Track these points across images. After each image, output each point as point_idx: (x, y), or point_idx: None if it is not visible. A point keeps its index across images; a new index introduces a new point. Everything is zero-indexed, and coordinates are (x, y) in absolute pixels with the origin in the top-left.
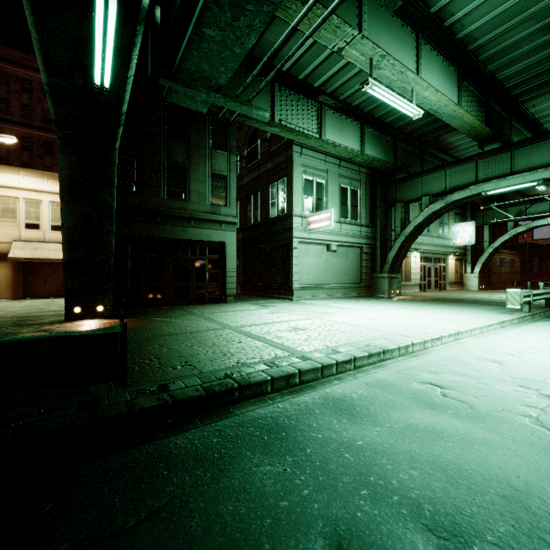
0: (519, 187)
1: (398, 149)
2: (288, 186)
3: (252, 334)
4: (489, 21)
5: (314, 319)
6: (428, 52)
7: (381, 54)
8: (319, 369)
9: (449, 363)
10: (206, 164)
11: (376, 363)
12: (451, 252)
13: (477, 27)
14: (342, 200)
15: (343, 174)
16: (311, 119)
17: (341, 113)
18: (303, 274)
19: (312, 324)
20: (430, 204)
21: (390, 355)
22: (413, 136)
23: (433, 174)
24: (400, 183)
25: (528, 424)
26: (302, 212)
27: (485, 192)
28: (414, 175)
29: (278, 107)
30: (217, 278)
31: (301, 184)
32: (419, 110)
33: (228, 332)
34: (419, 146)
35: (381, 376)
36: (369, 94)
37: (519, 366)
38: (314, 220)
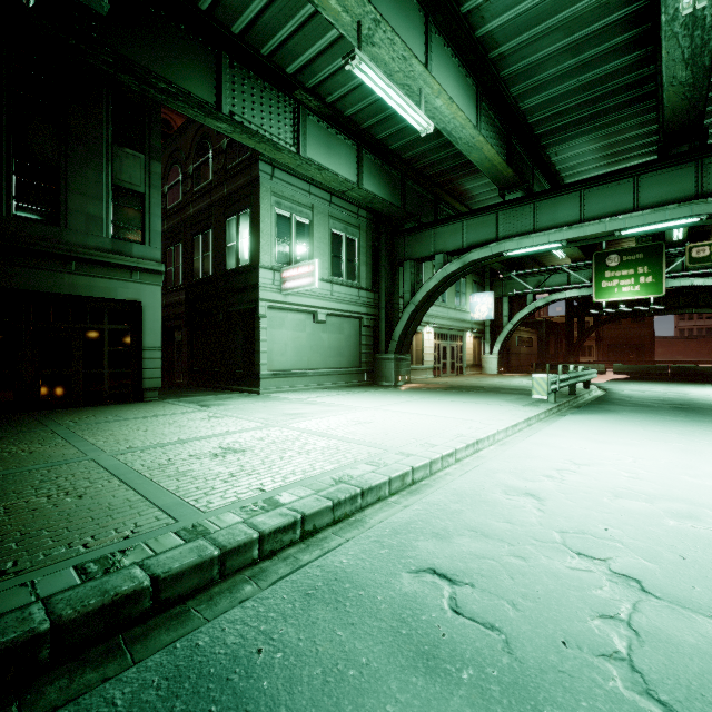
0: (542, 249)
1: (407, 189)
2: (252, 222)
3: (128, 471)
4: (513, 19)
5: (272, 427)
6: (440, 47)
7: (373, 17)
8: (214, 562)
9: (465, 508)
10: (103, 168)
11: (348, 518)
12: (469, 328)
13: (499, 24)
14: (334, 251)
15: (335, 214)
16: (284, 123)
17: (330, 125)
18: (276, 355)
19: (263, 438)
20: (445, 265)
21: (375, 496)
22: (425, 174)
23: (448, 226)
24: (410, 235)
25: (622, 695)
26: (275, 263)
27: (506, 251)
28: (426, 226)
29: (227, 92)
30: (128, 362)
31: (272, 221)
32: (429, 122)
33: (81, 468)
34: (433, 190)
35: (342, 563)
36: (366, 102)
37: (565, 502)
38: (291, 275)
